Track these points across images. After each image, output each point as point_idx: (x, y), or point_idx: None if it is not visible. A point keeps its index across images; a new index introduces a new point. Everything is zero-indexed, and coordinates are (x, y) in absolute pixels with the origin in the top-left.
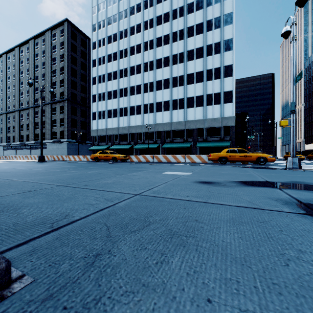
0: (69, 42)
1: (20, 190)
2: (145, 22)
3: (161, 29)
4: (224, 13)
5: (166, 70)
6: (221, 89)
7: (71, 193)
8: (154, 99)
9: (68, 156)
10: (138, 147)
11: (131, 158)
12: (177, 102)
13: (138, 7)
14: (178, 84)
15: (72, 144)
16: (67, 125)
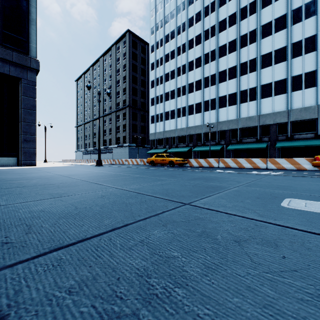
0: (130, 52)
1: None
2: (206, 7)
3: (225, 9)
4: None
5: (231, 56)
6: (317, 65)
7: None
8: (217, 93)
9: (127, 159)
10: (198, 150)
11: (191, 162)
12: (246, 93)
13: None
14: (248, 71)
15: (133, 148)
16: (129, 130)
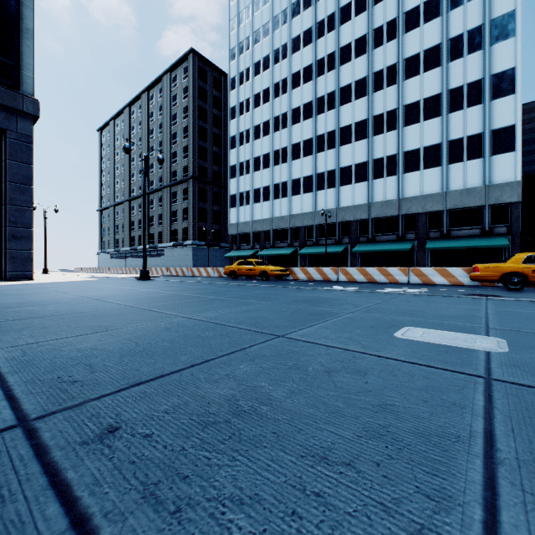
0: (195, 86)
1: None
2: (320, 22)
3: (349, 28)
4: None
5: (359, 104)
6: (484, 125)
7: None
8: (337, 162)
9: (190, 268)
10: (307, 253)
11: (295, 273)
12: (382, 164)
13: None
14: (385, 128)
15: (200, 249)
16: (193, 218)
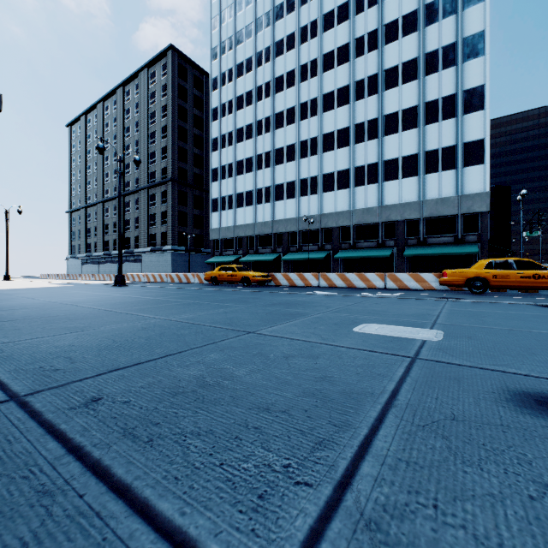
0: (175, 84)
1: None
2: (303, 28)
3: (332, 36)
4: None
5: (341, 112)
6: (457, 138)
7: None
8: (320, 169)
9: (169, 274)
10: (290, 259)
11: (277, 279)
12: (363, 172)
13: (289, 4)
14: (366, 137)
15: (180, 254)
16: (172, 222)
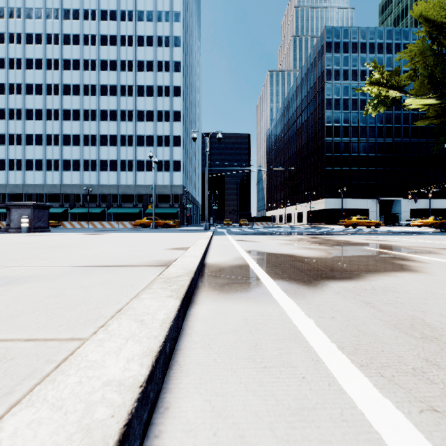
0: None
1: None
2: (86, 60)
3: (106, 76)
4: (173, 84)
5: (112, 124)
6: (171, 157)
7: None
8: (98, 156)
9: None
10: (75, 212)
11: (65, 225)
12: (126, 164)
13: (75, 38)
14: (127, 144)
15: None
16: None
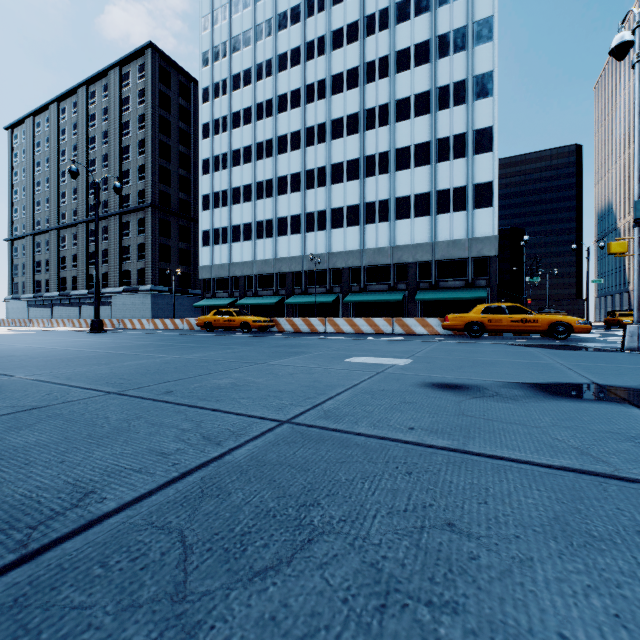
0: (155, 90)
1: (13, 407)
2: (310, 43)
3: (341, 56)
4: (474, 19)
5: (351, 141)
6: (468, 178)
7: (125, 415)
8: (328, 202)
9: (152, 320)
10: (295, 302)
11: (280, 325)
12: (375, 209)
13: (294, 14)
14: (378, 171)
15: (162, 296)
16: (152, 257)
